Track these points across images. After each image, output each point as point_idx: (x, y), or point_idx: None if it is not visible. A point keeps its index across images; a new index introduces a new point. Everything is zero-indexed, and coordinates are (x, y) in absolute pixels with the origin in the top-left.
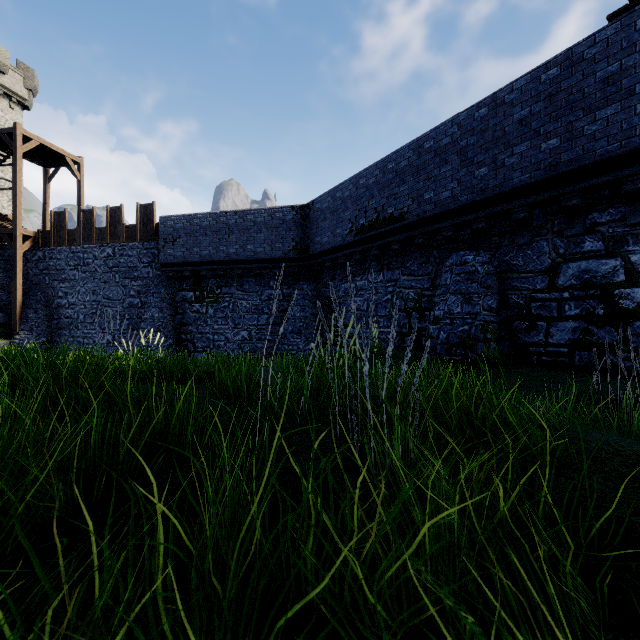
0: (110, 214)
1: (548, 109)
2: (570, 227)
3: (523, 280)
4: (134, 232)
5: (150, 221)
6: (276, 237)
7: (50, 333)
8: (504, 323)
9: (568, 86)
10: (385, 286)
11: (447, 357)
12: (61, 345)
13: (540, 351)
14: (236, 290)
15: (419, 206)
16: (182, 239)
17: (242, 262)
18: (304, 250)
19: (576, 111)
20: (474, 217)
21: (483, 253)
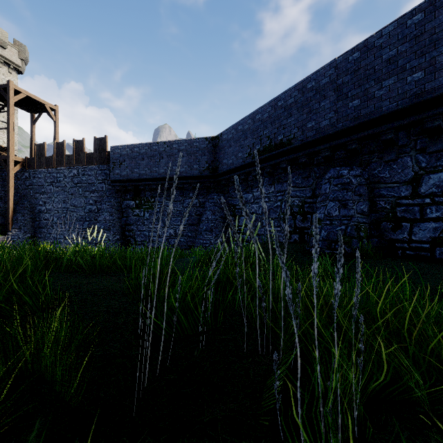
0: (75, 145)
1: (413, 48)
2: (432, 145)
3: (389, 189)
4: (92, 158)
5: (103, 150)
6: (194, 160)
7: (33, 231)
8: (373, 224)
9: (431, 27)
10: (276, 195)
11: (327, 251)
12: (41, 239)
13: (404, 246)
14: (165, 199)
15: (303, 133)
16: (126, 162)
17: (169, 179)
18: (214, 170)
19: (439, 47)
20: (348, 140)
21: (356, 168)
